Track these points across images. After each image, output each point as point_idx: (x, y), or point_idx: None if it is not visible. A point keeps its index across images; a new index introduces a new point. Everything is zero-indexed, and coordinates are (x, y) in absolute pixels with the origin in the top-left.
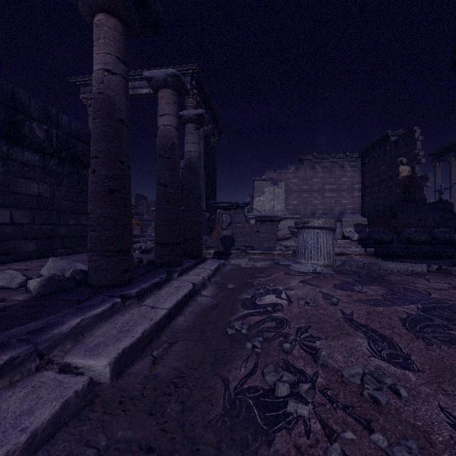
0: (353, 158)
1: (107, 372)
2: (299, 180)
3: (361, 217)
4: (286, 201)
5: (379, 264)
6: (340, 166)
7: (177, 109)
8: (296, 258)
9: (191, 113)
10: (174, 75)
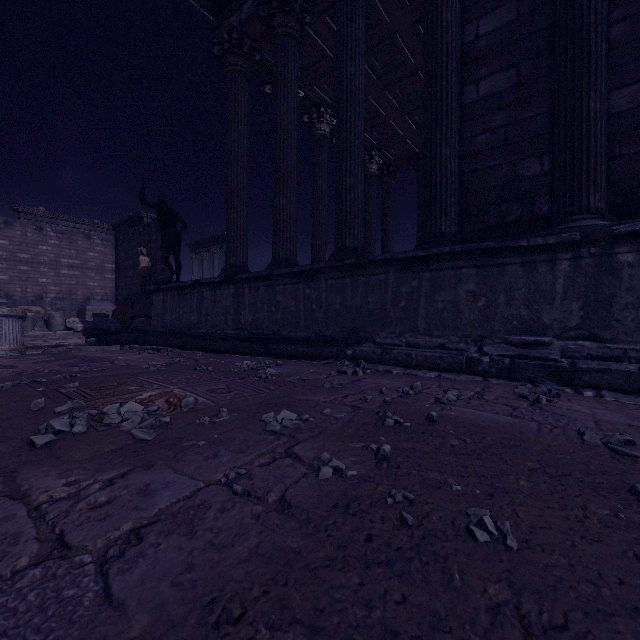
0: (104, 229)
1: None
2: (12, 243)
3: (113, 306)
4: None
5: (82, 349)
6: (86, 235)
7: None
8: None
9: None
10: None
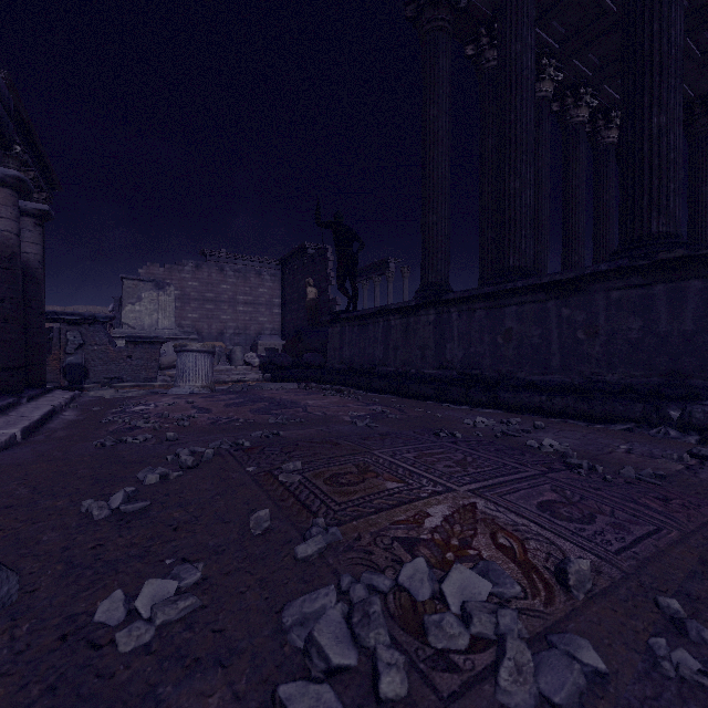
0: (272, 265)
1: (19, 435)
2: (201, 284)
3: (280, 340)
4: (181, 314)
5: (262, 386)
6: (258, 272)
7: (18, 213)
8: (175, 382)
9: (30, 206)
10: (18, 178)
